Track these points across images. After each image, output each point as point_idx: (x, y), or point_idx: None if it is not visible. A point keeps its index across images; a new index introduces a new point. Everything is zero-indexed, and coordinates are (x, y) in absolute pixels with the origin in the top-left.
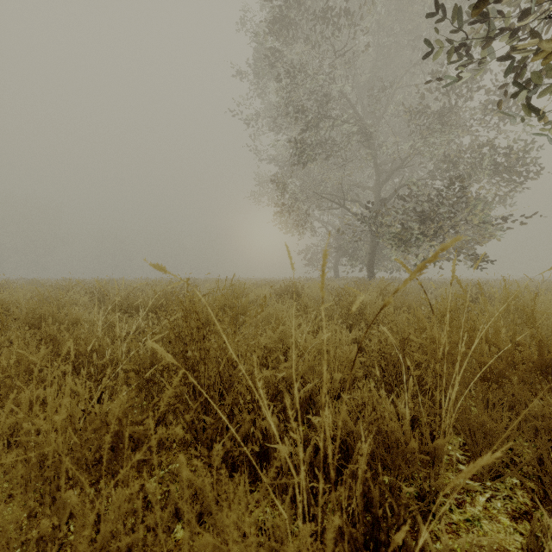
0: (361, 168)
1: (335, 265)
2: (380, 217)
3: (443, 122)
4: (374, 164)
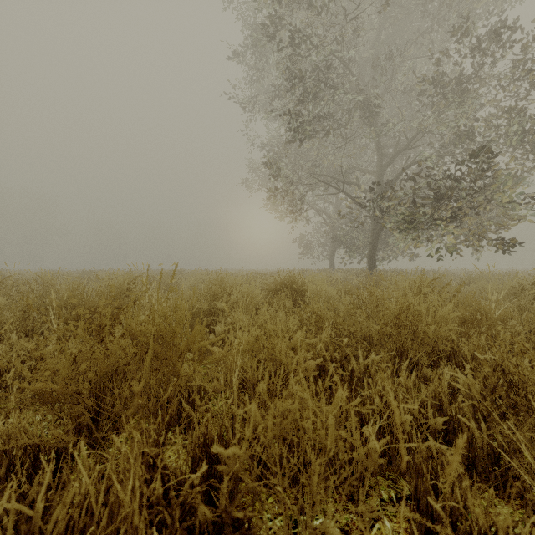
0: (360, 153)
1: (330, 256)
2: (385, 202)
3: (462, 90)
4: (377, 145)
